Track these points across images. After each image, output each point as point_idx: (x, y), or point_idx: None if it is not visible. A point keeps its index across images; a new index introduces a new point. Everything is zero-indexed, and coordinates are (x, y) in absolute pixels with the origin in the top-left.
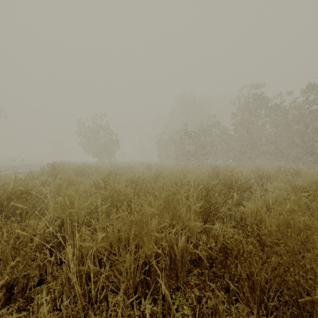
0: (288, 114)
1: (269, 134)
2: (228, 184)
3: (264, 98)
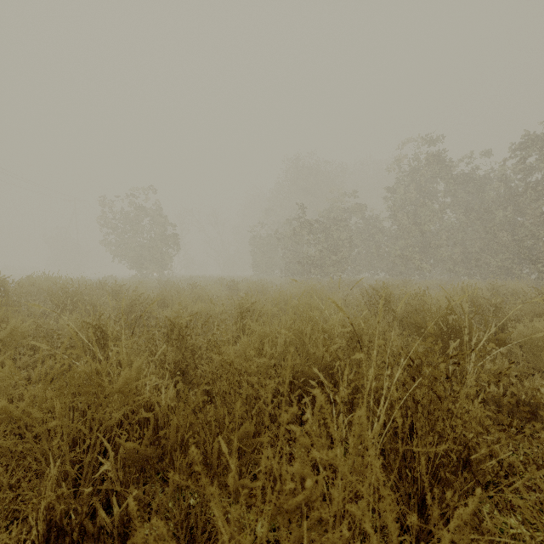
0: (485, 191)
1: (451, 226)
2: (438, 334)
3: (444, 160)
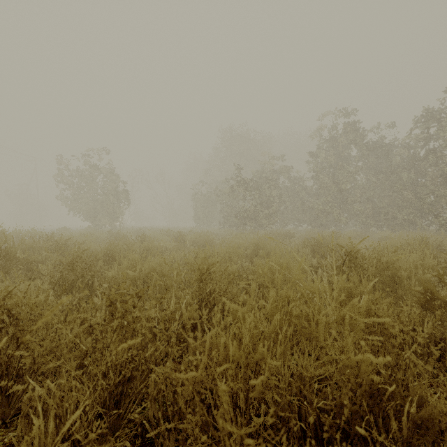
0: (391, 156)
1: (363, 186)
2: None
3: (358, 130)
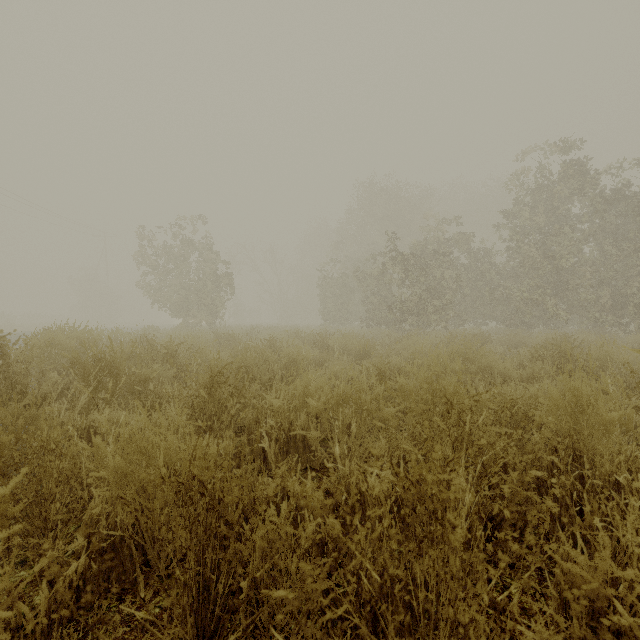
0: None
1: (594, 261)
2: None
3: (588, 172)
